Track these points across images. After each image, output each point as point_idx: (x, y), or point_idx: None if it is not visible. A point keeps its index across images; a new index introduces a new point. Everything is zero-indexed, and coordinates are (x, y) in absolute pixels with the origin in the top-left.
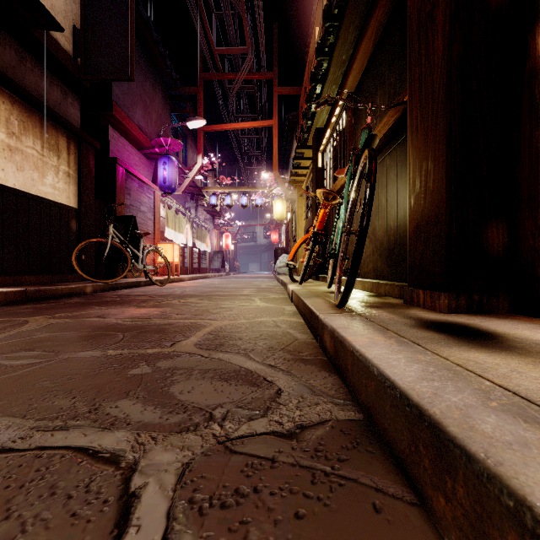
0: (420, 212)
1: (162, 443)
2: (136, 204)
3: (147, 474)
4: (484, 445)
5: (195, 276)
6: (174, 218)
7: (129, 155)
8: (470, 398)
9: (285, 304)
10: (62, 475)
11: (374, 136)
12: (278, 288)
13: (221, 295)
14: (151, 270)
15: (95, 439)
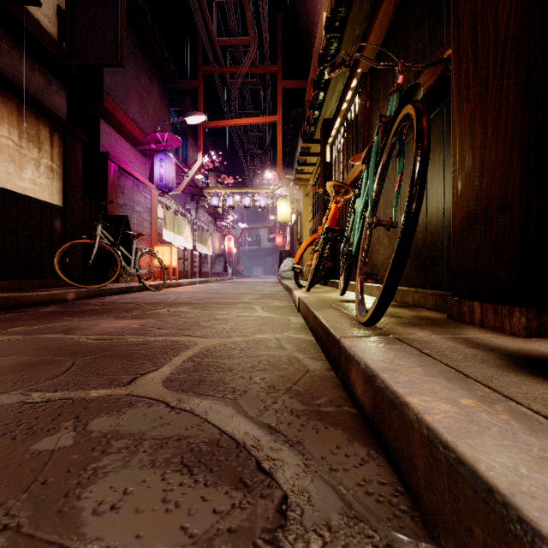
0: (474, 196)
1: None
2: (130, 204)
3: None
4: None
5: (195, 280)
6: (172, 220)
7: (123, 151)
8: None
9: (291, 314)
10: None
11: (416, 87)
12: (282, 293)
13: (218, 303)
14: (147, 274)
15: None
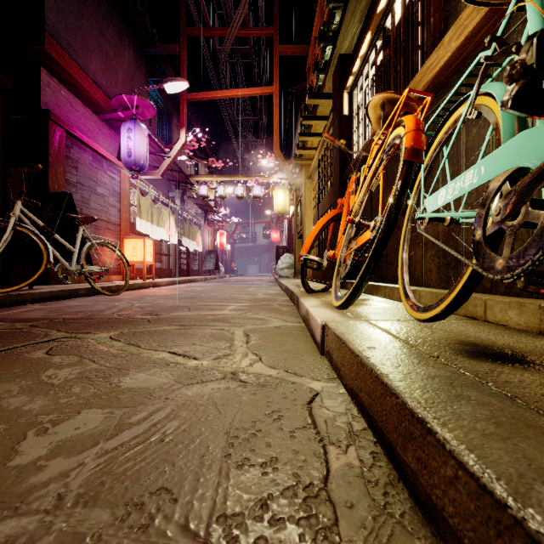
0: None
1: None
2: (88, 183)
3: None
4: None
5: (177, 279)
6: (150, 208)
7: (79, 117)
8: None
9: (307, 363)
10: None
11: None
12: (281, 299)
13: (176, 321)
14: (115, 272)
15: None
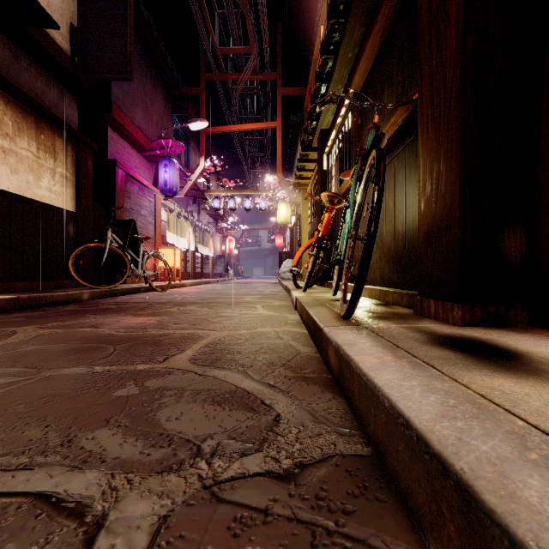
0: (431, 216)
1: (138, 488)
2: (136, 208)
3: (115, 533)
4: (533, 527)
5: (197, 281)
6: (175, 222)
7: (129, 157)
8: (503, 446)
9: (288, 312)
10: (14, 534)
11: (382, 135)
12: (281, 294)
13: (222, 302)
14: (152, 275)
15: (62, 482)
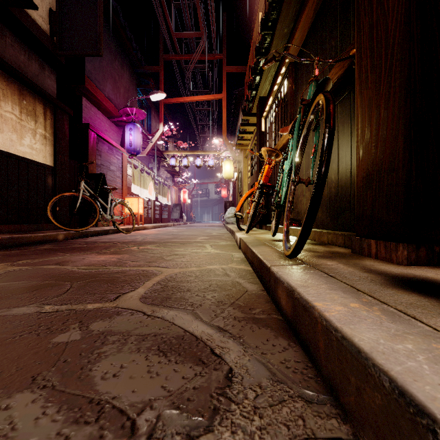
0: (371, 161)
1: None
2: (106, 164)
3: None
4: None
5: (157, 225)
6: (139, 177)
7: (100, 122)
8: None
9: (233, 250)
10: None
11: (327, 80)
12: (226, 235)
13: (177, 242)
14: (119, 220)
15: None
